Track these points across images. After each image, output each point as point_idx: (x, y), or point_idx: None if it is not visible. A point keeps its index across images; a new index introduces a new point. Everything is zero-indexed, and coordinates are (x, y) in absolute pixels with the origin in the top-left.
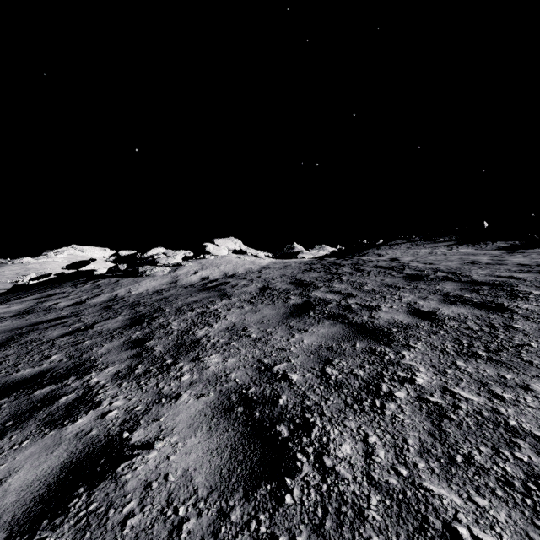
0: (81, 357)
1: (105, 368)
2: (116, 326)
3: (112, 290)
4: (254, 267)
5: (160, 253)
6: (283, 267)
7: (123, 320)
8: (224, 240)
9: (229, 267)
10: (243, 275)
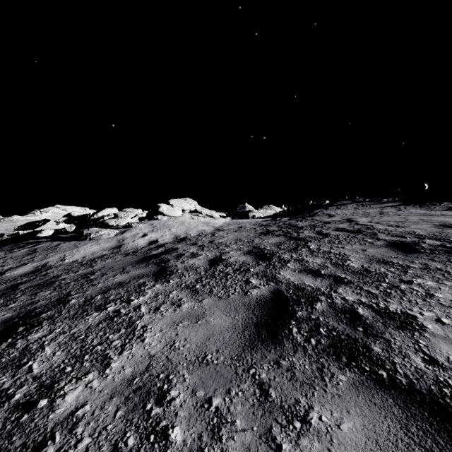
0: None
1: None
2: None
3: (44, 257)
4: (207, 228)
5: (111, 214)
6: (238, 229)
7: None
8: (180, 200)
9: (180, 229)
10: (194, 239)
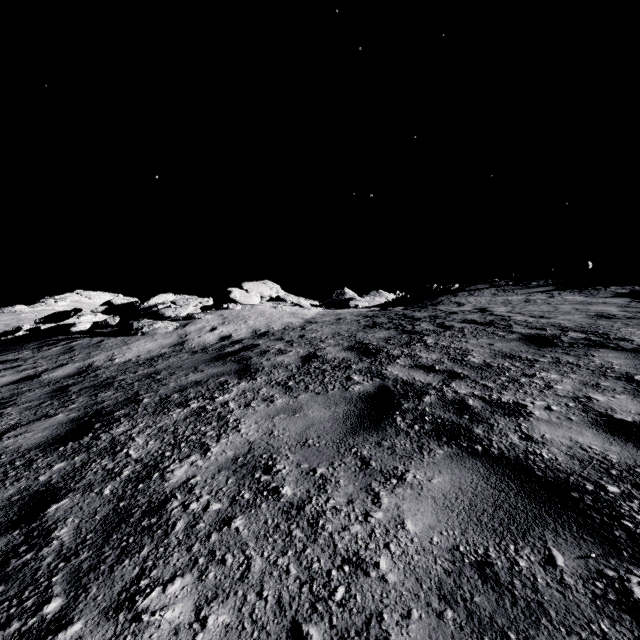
0: None
1: None
2: (36, 442)
3: (87, 357)
4: (295, 320)
5: (167, 301)
6: (336, 322)
7: (61, 423)
8: (256, 283)
9: (260, 322)
10: (279, 333)
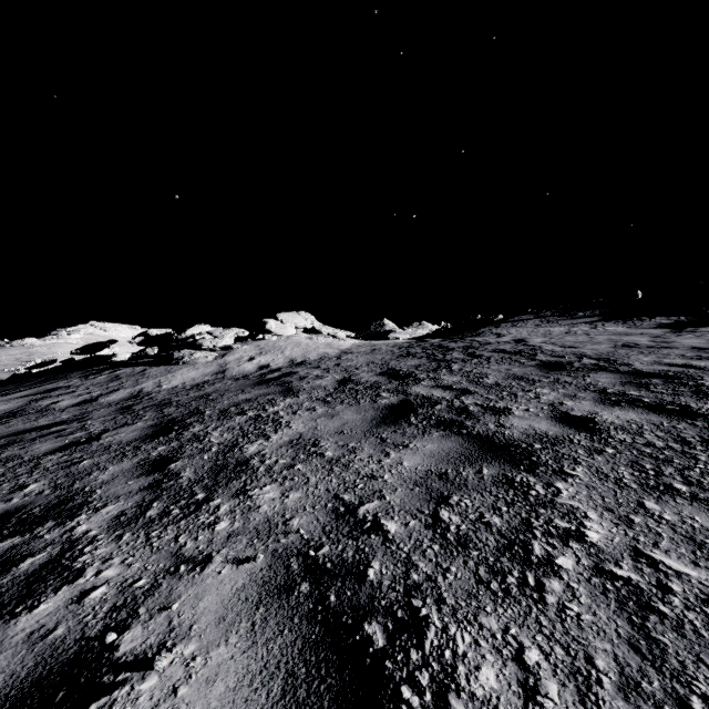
0: (71, 487)
1: (103, 507)
2: (132, 438)
3: (135, 383)
4: (331, 351)
5: (204, 332)
6: (371, 352)
7: (144, 427)
8: (291, 314)
9: (296, 352)
10: (316, 362)
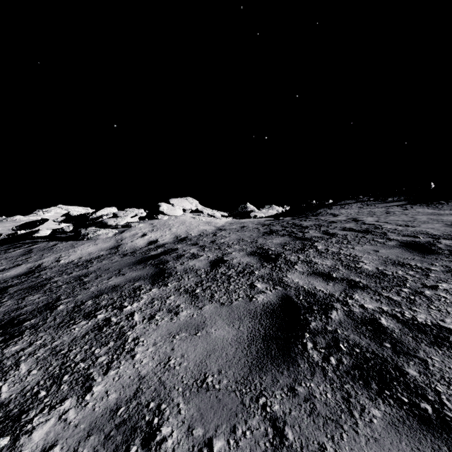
0: None
1: None
2: None
3: (39, 258)
4: (209, 228)
5: (110, 213)
6: (240, 229)
7: None
8: (180, 199)
9: (181, 229)
10: (195, 239)
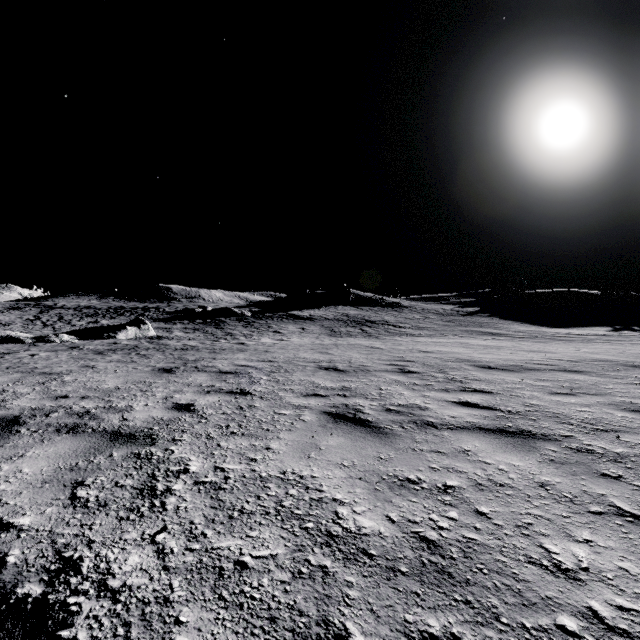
0: None
1: None
2: None
3: None
4: None
5: None
6: (4, 304)
7: None
8: None
9: None
10: None
